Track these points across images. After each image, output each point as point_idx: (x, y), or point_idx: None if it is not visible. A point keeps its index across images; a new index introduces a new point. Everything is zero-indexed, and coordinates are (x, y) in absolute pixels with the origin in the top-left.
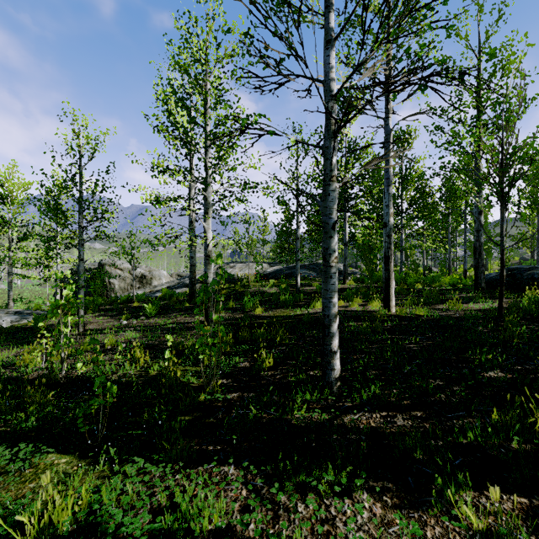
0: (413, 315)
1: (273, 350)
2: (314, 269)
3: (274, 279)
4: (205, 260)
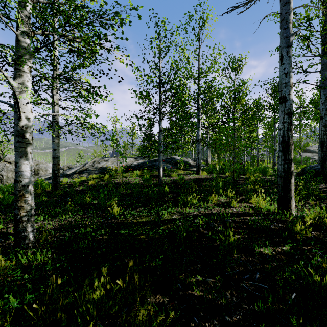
0: None
1: None
2: (170, 162)
3: (139, 170)
4: (16, 143)
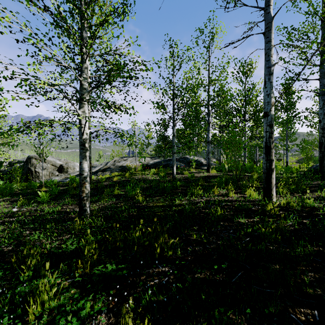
0: (304, 208)
1: (149, 291)
2: (183, 162)
3: (155, 168)
4: (80, 149)
